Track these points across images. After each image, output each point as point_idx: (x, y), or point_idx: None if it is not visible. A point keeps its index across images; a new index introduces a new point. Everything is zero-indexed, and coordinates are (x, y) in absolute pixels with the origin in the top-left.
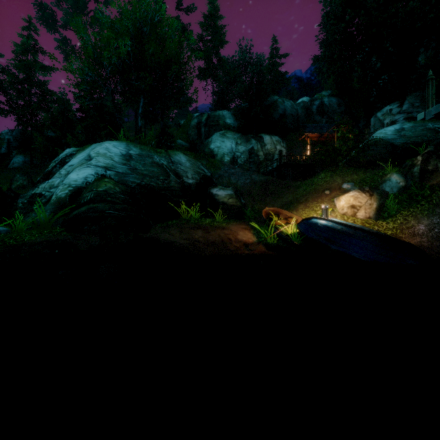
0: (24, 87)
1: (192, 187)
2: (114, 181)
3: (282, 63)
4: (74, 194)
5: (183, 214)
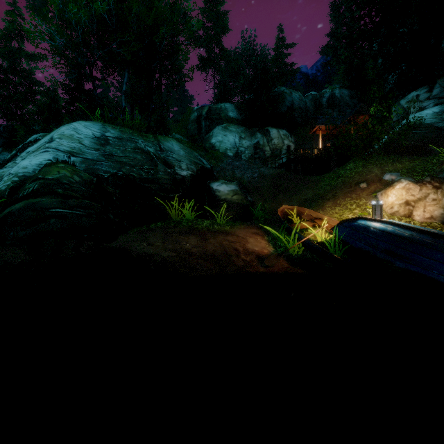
0: (7, 76)
1: (187, 180)
2: (74, 167)
3: (288, 54)
4: (18, 185)
5: (172, 214)
